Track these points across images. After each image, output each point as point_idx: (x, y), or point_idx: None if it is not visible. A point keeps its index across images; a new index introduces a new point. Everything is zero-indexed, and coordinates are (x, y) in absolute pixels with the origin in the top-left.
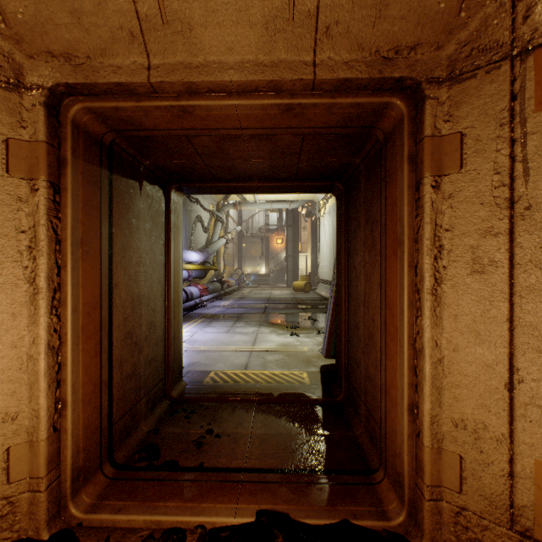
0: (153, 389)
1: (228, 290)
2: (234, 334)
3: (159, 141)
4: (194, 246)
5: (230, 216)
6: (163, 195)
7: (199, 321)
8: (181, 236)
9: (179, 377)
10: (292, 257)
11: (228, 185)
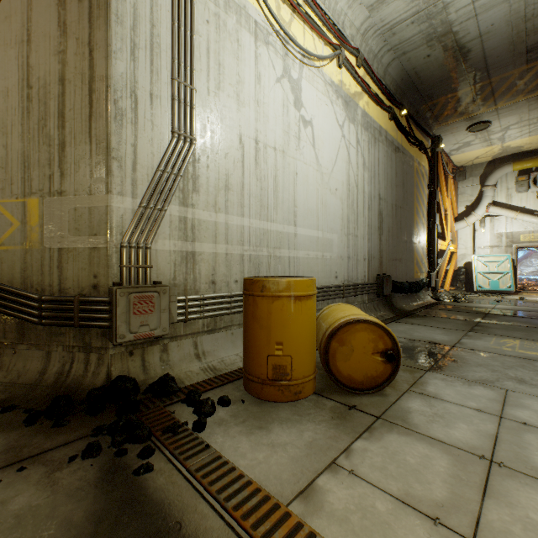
0: None
1: None
2: None
3: None
4: None
5: None
6: None
7: None
8: None
9: None
10: None
11: None
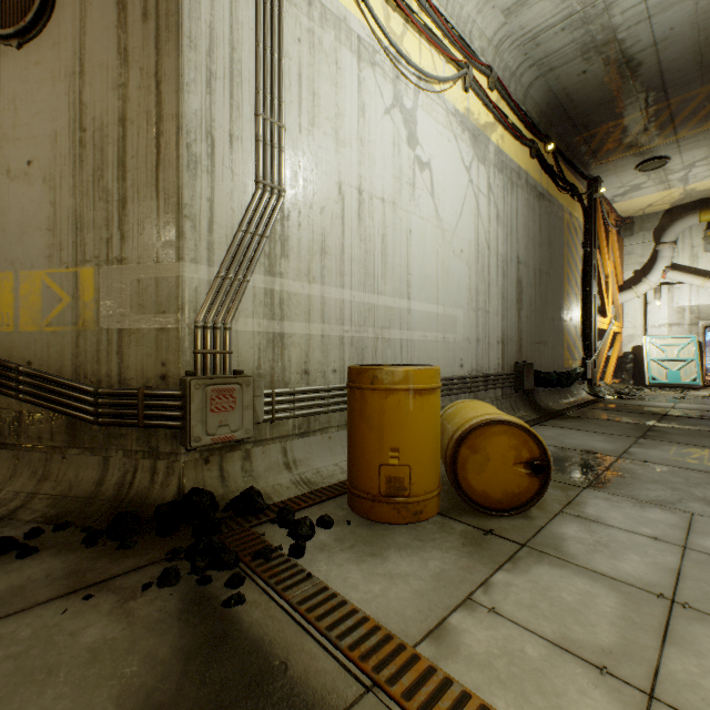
0: None
1: None
2: None
3: None
4: None
5: None
6: None
7: None
8: None
9: None
10: None
11: None
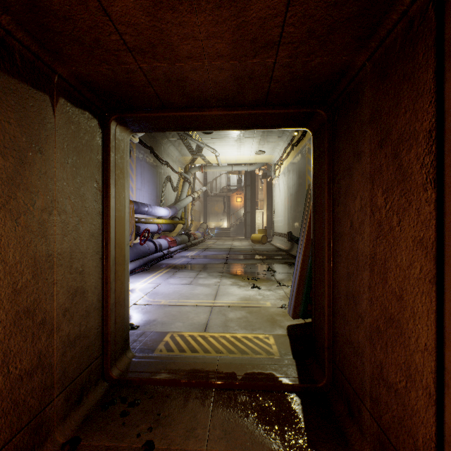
0: (80, 376)
1: (194, 242)
2: (196, 286)
3: (58, 13)
4: (164, 203)
5: (197, 178)
6: (99, 126)
7: (164, 271)
8: (127, 181)
9: (125, 348)
10: (250, 213)
11: (180, 114)
